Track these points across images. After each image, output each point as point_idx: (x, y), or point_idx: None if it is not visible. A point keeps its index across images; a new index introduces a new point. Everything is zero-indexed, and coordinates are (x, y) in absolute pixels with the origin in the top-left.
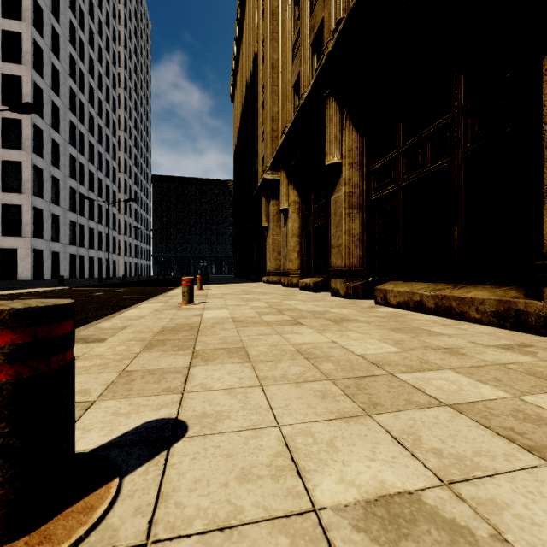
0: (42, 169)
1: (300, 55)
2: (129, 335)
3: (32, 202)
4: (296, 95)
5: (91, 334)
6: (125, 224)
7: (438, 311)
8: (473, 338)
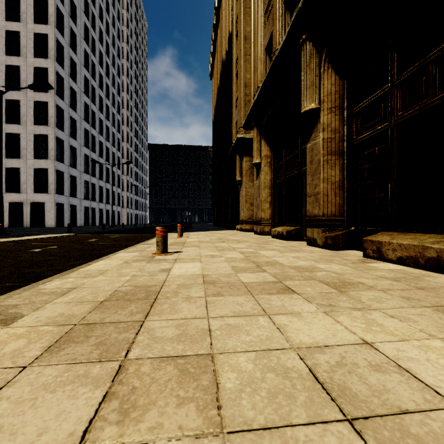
0: (63, 140)
1: (272, 15)
2: (58, 308)
3: (55, 166)
4: (268, 56)
5: (13, 304)
6: (127, 183)
7: None
8: None
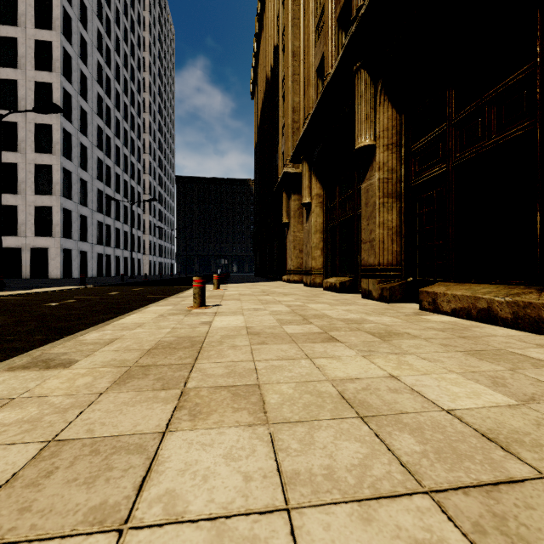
0: (71, 172)
1: (324, 33)
2: (109, 355)
3: (61, 204)
4: (319, 79)
5: (62, 352)
6: (149, 224)
7: (519, 323)
8: None
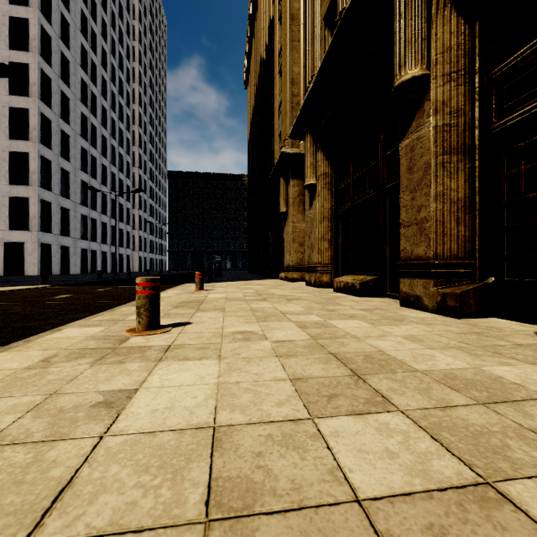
0: (50, 161)
1: None
2: None
3: (38, 195)
4: (327, 29)
5: None
6: (139, 219)
7: None
8: None
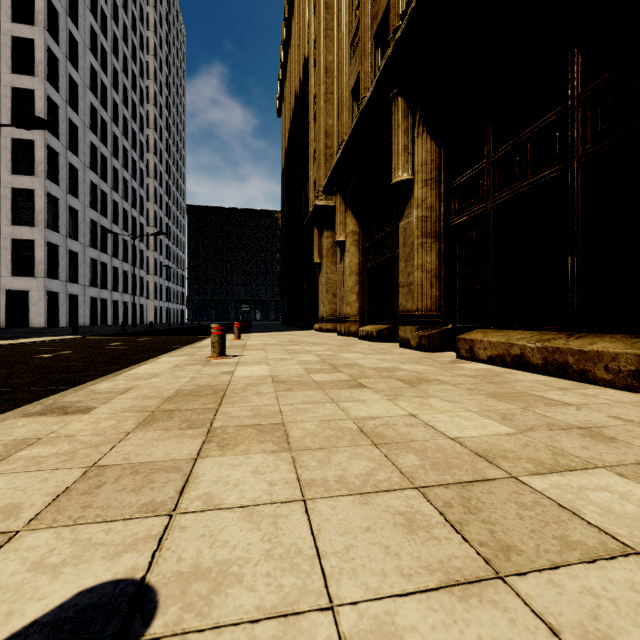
0: (57, 198)
1: (360, 51)
2: (127, 402)
3: (45, 237)
4: (354, 101)
5: (76, 400)
6: (154, 262)
7: (548, 369)
8: (614, 411)
